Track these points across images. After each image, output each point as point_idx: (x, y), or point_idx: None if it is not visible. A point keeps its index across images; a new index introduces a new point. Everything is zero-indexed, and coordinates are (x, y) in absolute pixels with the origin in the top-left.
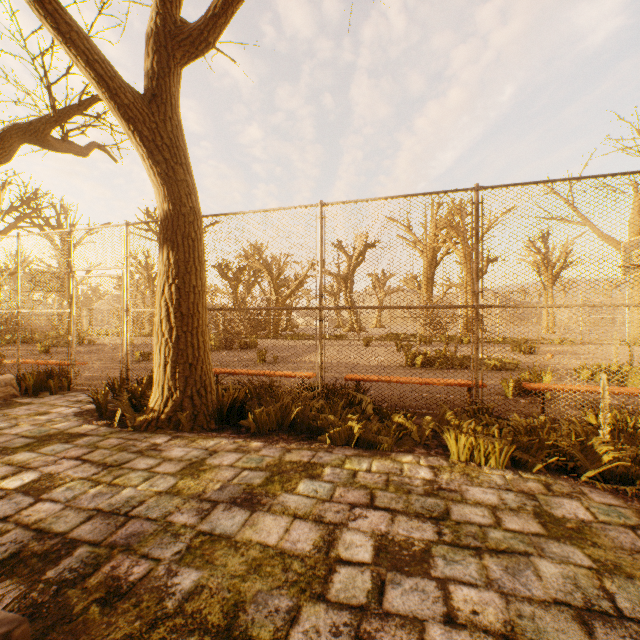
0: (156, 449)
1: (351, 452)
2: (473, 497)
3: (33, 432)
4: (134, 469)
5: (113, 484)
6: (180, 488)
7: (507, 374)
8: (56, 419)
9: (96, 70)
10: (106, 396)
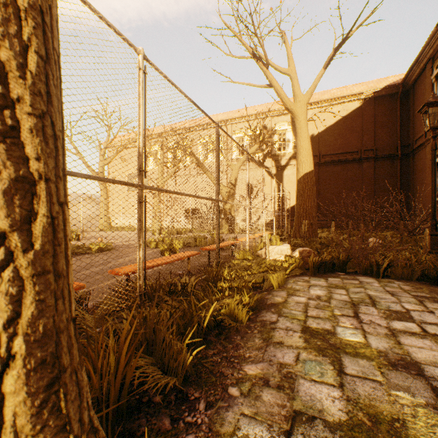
0: None
1: (271, 314)
2: (322, 294)
3: None
4: None
5: None
6: None
7: (117, 252)
8: None
9: None
10: None
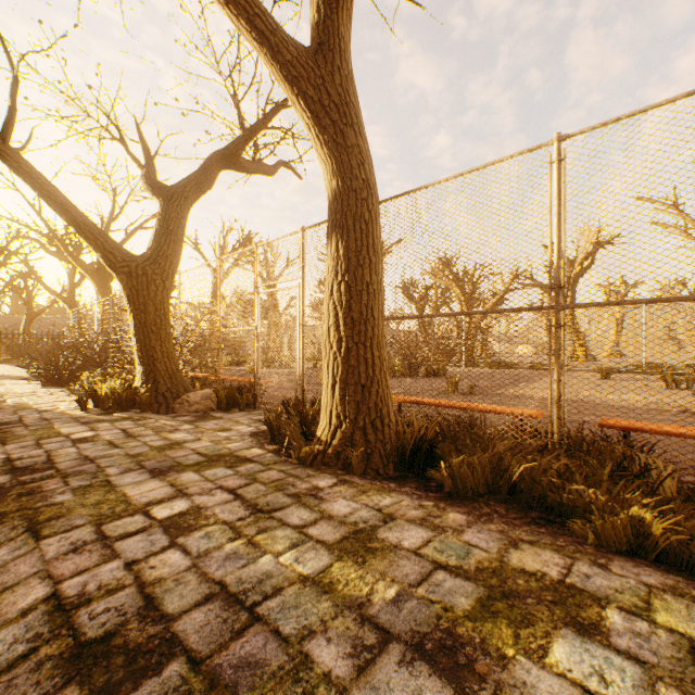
0: (316, 495)
1: (655, 579)
2: None
3: (208, 449)
4: (283, 523)
5: (253, 542)
6: (333, 578)
7: None
8: (233, 437)
9: (256, 27)
10: (278, 418)
